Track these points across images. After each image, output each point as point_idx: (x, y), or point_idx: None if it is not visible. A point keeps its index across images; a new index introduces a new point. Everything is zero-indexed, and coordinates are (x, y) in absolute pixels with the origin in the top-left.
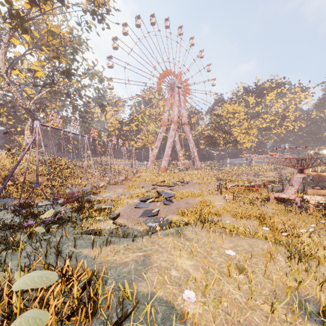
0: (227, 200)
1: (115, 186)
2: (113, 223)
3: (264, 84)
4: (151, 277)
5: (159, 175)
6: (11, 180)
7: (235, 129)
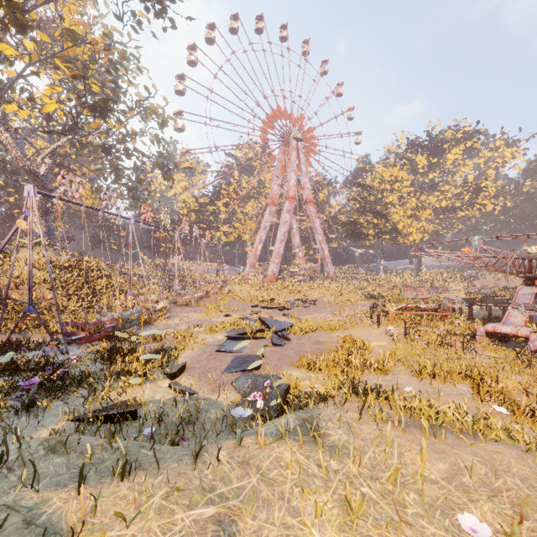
0: (395, 337)
1: (186, 308)
2: (169, 386)
3: (443, 134)
4: None
5: (264, 289)
6: None
7: (394, 210)
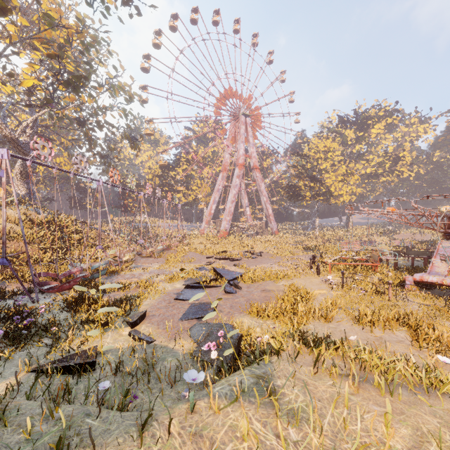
0: (334, 286)
1: (149, 259)
2: (129, 334)
3: (368, 112)
4: None
5: (218, 242)
6: None
7: (327, 175)
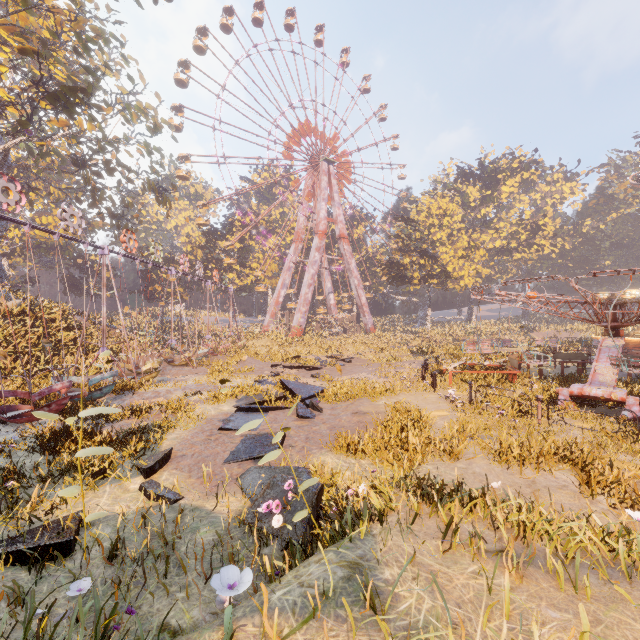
0: (459, 404)
1: (185, 368)
2: (140, 489)
3: (497, 162)
4: None
5: (288, 344)
6: None
7: (443, 249)
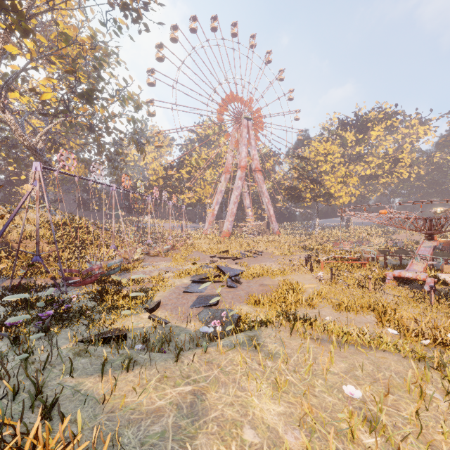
0: (323, 281)
1: (157, 258)
2: (149, 318)
3: (367, 114)
4: (204, 448)
5: (220, 242)
6: (5, 249)
7: (327, 177)
